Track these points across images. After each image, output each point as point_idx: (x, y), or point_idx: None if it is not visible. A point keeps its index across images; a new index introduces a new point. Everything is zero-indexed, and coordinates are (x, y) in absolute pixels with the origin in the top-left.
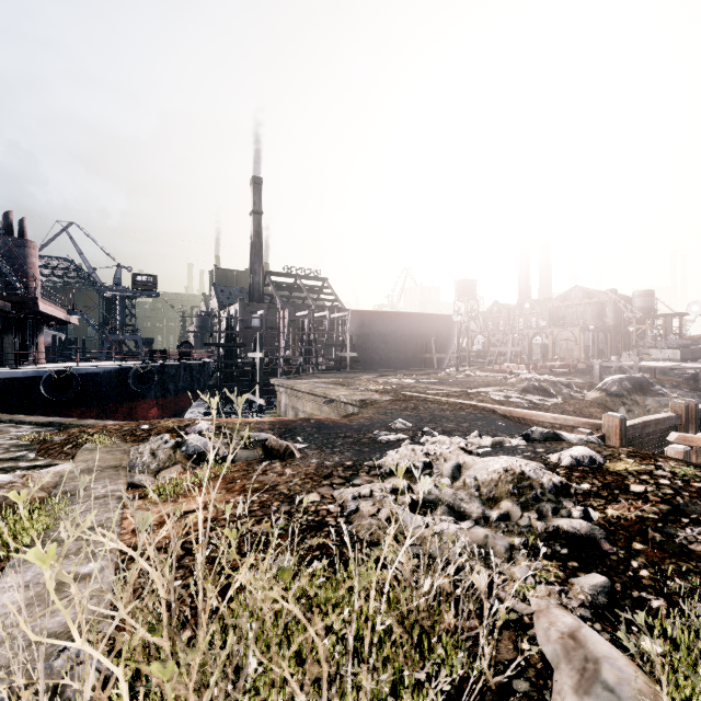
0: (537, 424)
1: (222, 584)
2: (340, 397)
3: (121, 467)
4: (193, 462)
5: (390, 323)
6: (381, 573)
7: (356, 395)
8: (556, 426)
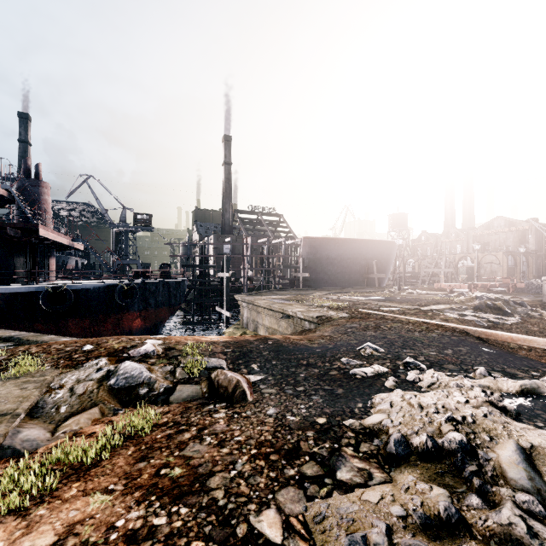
0: (502, 344)
1: None
2: (296, 313)
3: (10, 415)
4: (119, 401)
5: (337, 248)
6: None
7: (312, 312)
8: (525, 347)
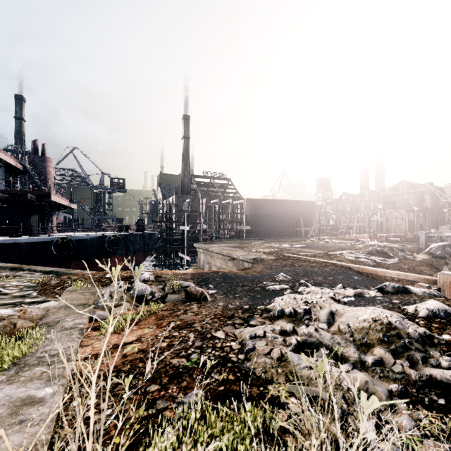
0: (380, 277)
1: (143, 416)
2: (239, 256)
3: (87, 304)
4: (137, 302)
5: (272, 207)
6: (276, 413)
7: (250, 255)
8: (395, 279)
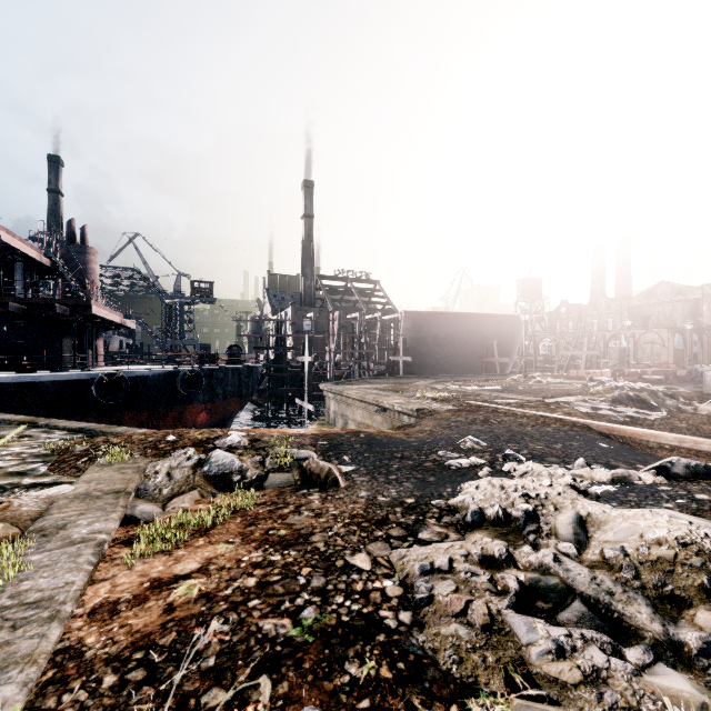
0: (639, 443)
1: None
2: (393, 405)
3: (124, 492)
4: (215, 486)
5: (447, 325)
6: None
7: (412, 404)
8: (666, 447)
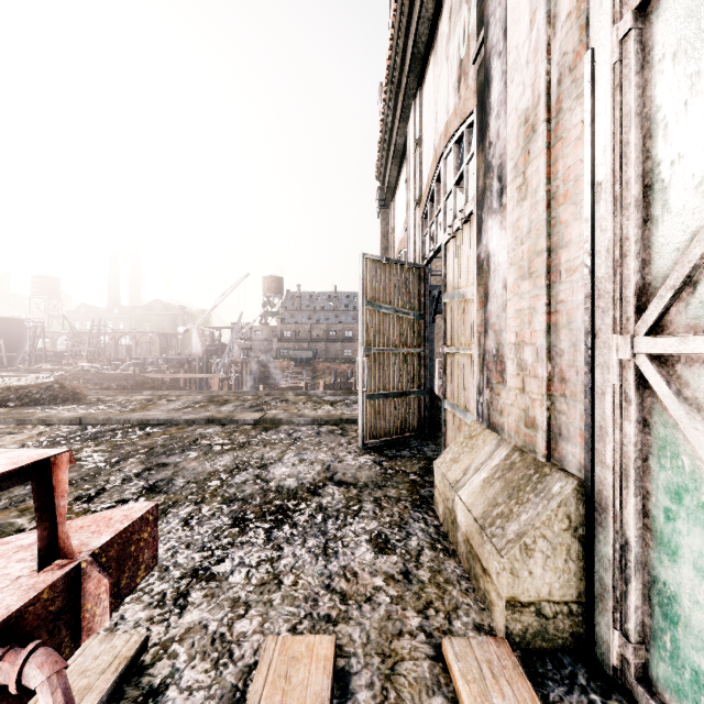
0: None
1: None
2: None
3: None
4: None
5: None
6: None
7: None
8: None
